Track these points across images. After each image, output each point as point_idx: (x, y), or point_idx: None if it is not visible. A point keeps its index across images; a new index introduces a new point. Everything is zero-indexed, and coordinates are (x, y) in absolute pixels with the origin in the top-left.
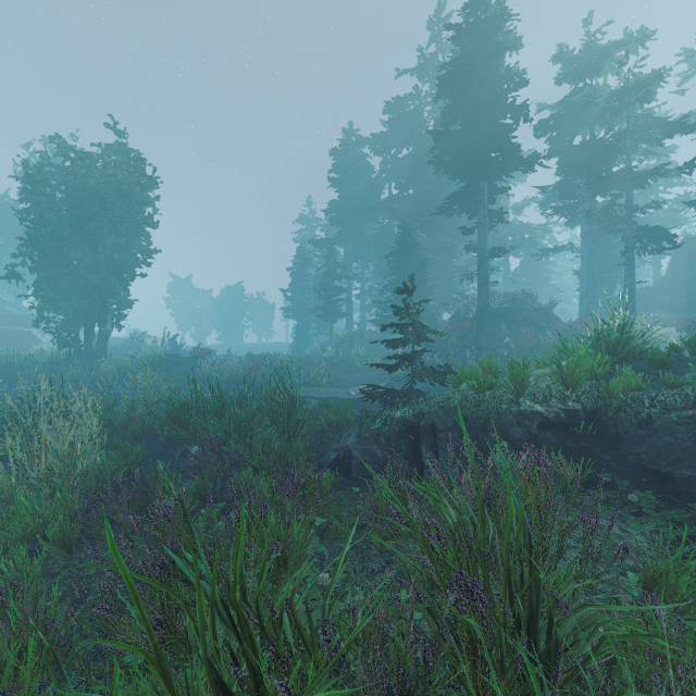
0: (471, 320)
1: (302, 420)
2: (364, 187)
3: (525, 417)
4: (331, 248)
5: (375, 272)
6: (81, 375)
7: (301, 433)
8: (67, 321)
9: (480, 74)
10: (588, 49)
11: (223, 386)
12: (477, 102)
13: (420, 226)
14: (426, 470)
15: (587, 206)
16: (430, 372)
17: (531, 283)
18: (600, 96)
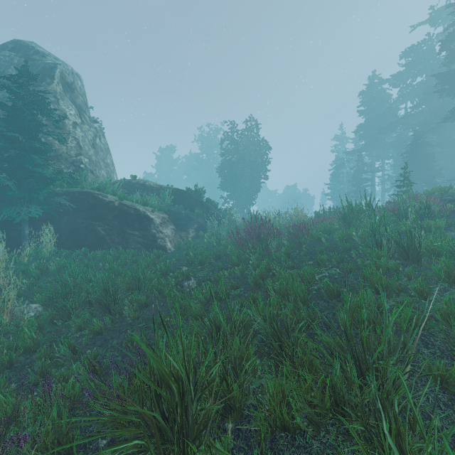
0: None
1: None
2: (384, 111)
3: (443, 199)
4: (359, 155)
5: (393, 165)
6: None
7: None
8: (237, 203)
9: None
10: None
11: None
12: None
13: (430, 131)
14: None
15: None
16: None
17: None
18: None
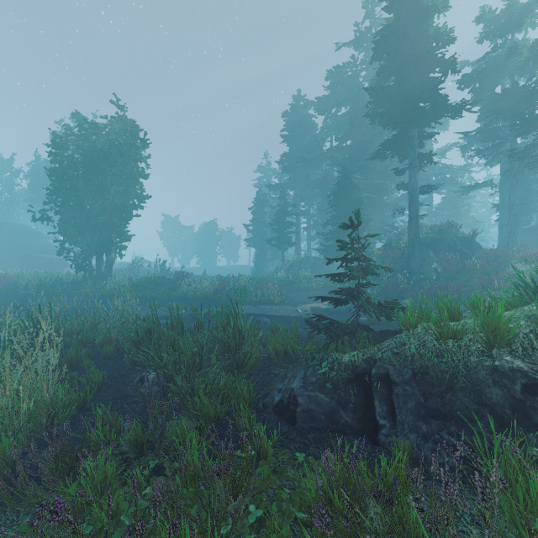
0: (402, 248)
1: (249, 352)
2: (310, 141)
3: (503, 374)
4: (283, 191)
5: (319, 209)
6: (92, 293)
7: (249, 363)
8: (83, 251)
9: (411, 36)
10: (510, 8)
11: (193, 305)
12: (409, 59)
13: (356, 170)
14: (381, 431)
15: (506, 147)
16: (376, 307)
17: (452, 215)
18: (524, 46)
